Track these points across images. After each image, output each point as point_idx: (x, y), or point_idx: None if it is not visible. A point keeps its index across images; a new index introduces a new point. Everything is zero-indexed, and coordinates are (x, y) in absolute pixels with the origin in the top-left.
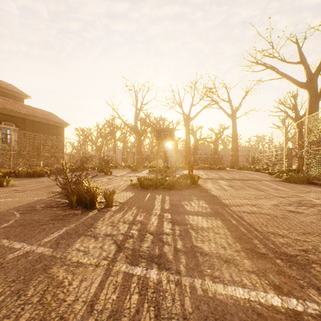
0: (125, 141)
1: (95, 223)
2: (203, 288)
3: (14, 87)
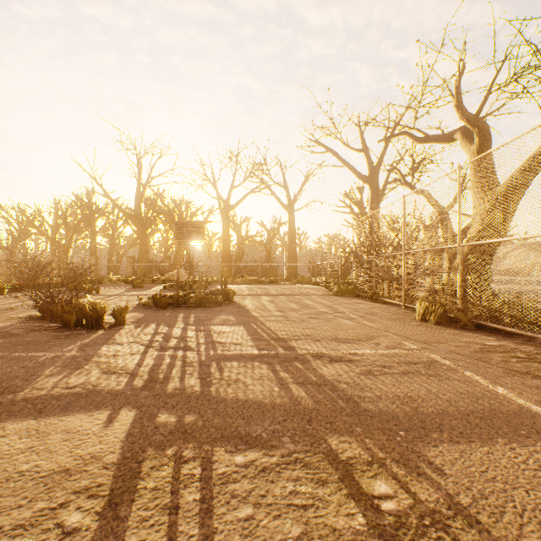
0: (114, 235)
1: (112, 337)
2: (215, 354)
3: None
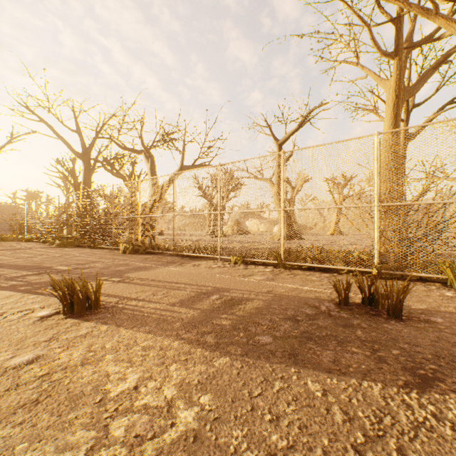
0: None
1: None
2: (8, 277)
3: None
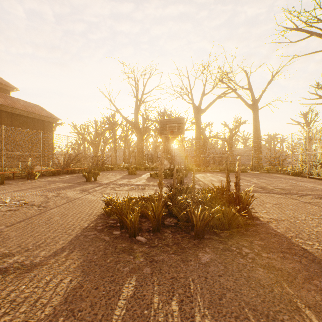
0: (126, 140)
1: None
2: None
3: None
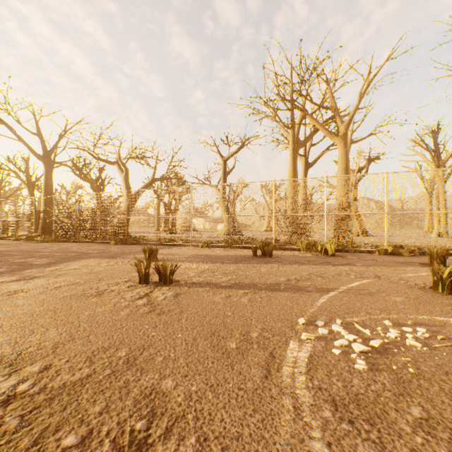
0: None
1: None
2: (71, 255)
3: None
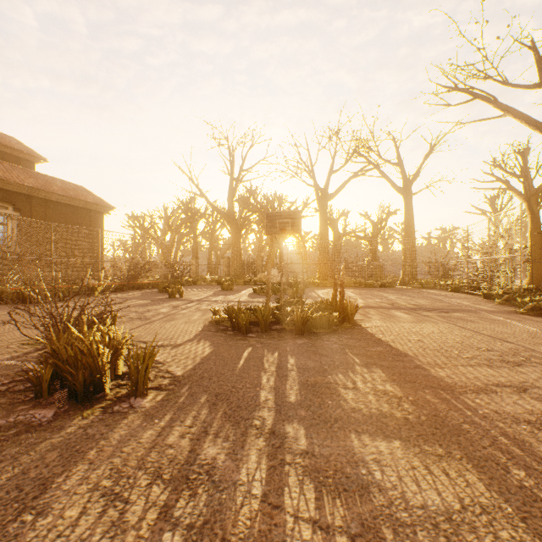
0: (213, 237)
1: (57, 481)
2: None
3: (17, 142)
